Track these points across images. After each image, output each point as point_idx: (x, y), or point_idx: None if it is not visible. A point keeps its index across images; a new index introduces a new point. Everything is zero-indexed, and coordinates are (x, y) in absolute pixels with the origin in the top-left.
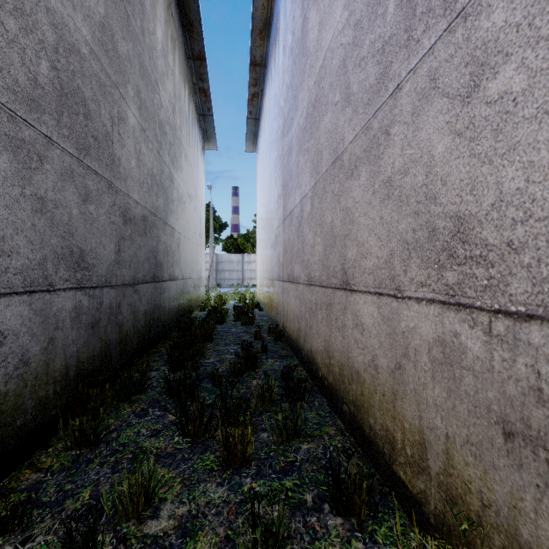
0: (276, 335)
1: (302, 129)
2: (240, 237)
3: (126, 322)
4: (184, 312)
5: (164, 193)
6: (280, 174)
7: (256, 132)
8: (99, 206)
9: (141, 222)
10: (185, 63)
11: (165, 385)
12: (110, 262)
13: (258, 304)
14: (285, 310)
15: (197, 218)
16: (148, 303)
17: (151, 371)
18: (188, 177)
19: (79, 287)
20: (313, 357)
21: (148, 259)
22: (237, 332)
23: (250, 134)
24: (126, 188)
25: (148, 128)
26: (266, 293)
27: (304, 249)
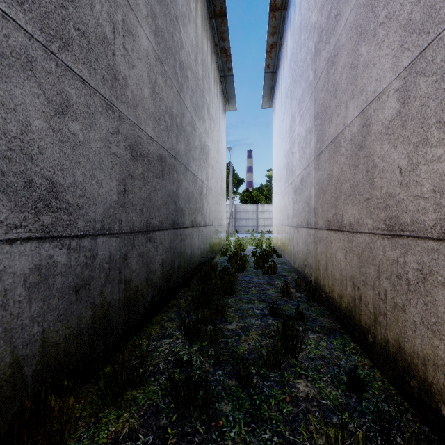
0: (309, 294)
1: (367, 3)
2: (254, 190)
3: (136, 276)
4: (206, 257)
5: (185, 138)
6: (311, 104)
7: (272, 87)
8: (89, 127)
9: (156, 162)
10: (207, 21)
11: (167, 386)
12: (109, 203)
13: (276, 250)
14: (320, 265)
15: (219, 170)
16: (167, 251)
17: (162, 336)
18: (210, 130)
19: (47, 237)
20: (410, 362)
21: (167, 204)
22: (259, 283)
23: (267, 89)
24: (136, 117)
25: (167, 62)
26: (286, 241)
27: (372, 180)
